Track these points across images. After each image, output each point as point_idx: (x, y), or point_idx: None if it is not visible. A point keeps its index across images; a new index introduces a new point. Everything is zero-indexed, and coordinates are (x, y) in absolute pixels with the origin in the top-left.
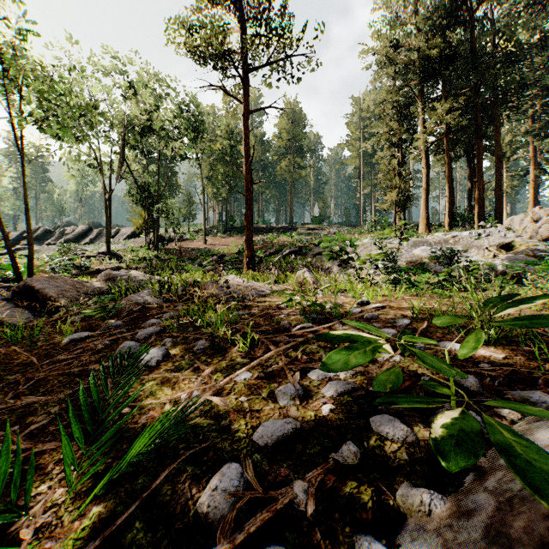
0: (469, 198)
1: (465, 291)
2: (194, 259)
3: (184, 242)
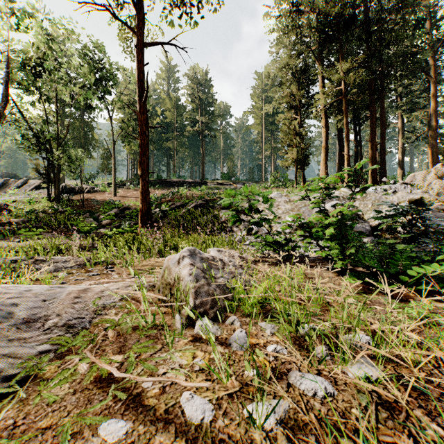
0: (356, 160)
1: None
2: (93, 212)
3: (94, 193)
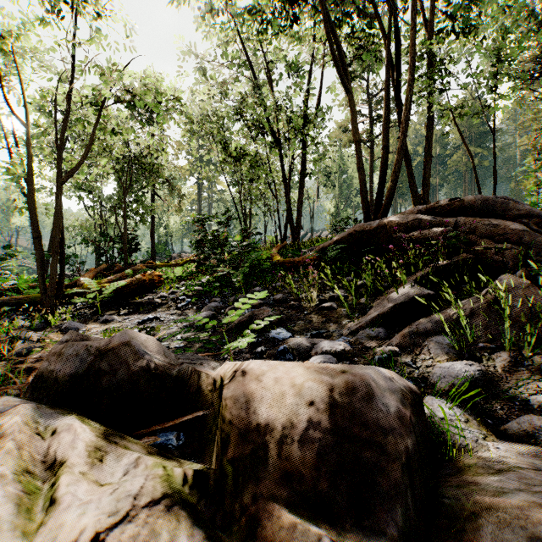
0: None
1: None
2: None
3: None
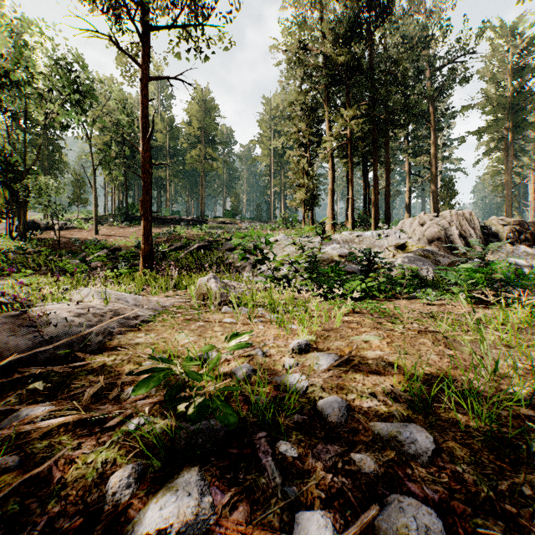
0: (364, 202)
1: (391, 298)
2: (76, 253)
3: (67, 231)
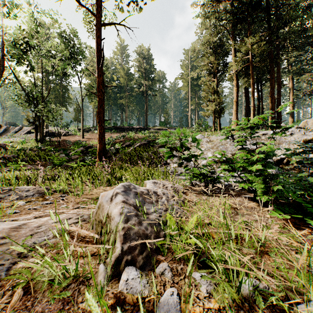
0: (258, 111)
1: None
2: (66, 149)
3: (68, 136)
